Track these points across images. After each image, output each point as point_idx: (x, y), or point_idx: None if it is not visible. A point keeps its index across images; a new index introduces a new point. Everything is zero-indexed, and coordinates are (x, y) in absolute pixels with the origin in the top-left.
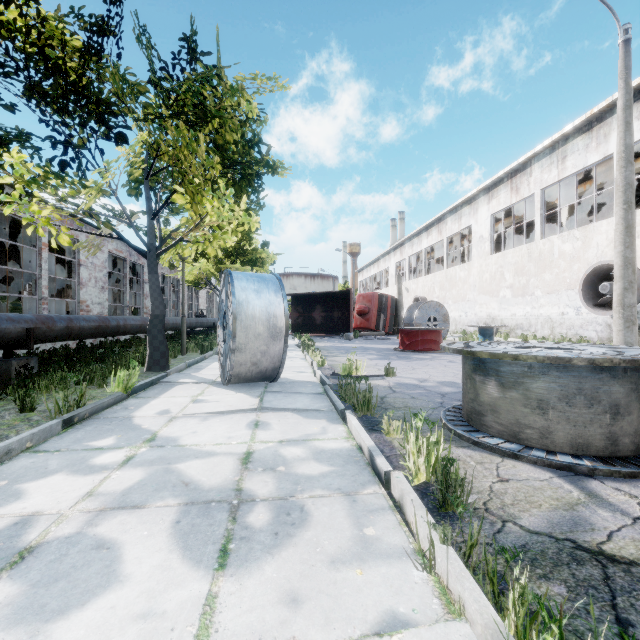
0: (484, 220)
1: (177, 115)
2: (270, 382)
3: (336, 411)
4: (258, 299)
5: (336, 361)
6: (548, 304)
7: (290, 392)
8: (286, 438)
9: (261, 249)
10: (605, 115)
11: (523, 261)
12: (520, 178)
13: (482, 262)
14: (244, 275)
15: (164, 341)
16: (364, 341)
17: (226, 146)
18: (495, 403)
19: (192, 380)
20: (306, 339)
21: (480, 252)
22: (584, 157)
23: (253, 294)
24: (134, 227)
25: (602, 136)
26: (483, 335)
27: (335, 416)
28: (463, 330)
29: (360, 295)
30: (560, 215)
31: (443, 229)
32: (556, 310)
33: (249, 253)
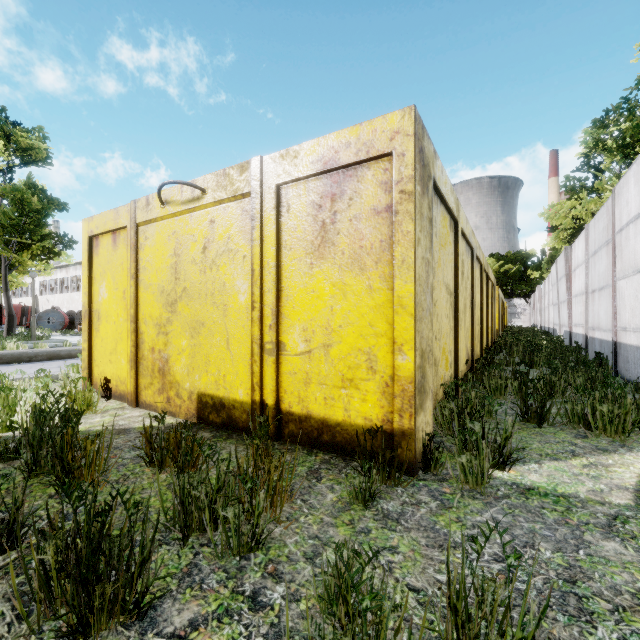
0: None
1: None
2: None
3: None
4: None
5: None
6: None
7: None
8: None
9: None
10: None
11: None
12: None
13: None
14: None
15: None
16: None
17: None
18: None
19: None
20: None
21: None
22: None
23: None
24: None
25: None
26: None
27: None
28: None
29: None
30: None
31: (69, 271)
32: None
33: None
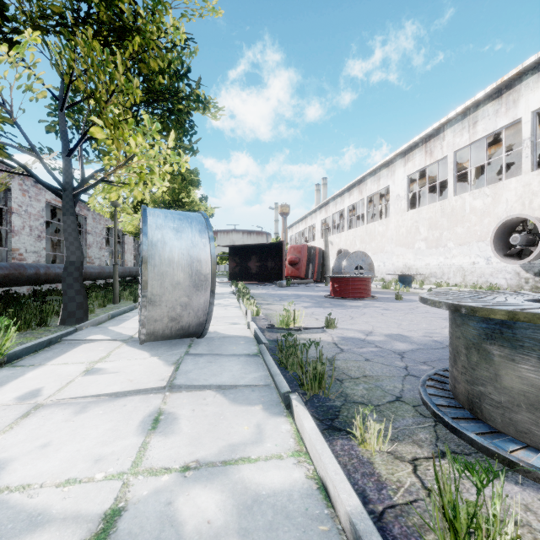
0: (401, 181)
1: (84, 22)
2: (196, 338)
3: (275, 387)
4: (177, 239)
5: (271, 309)
6: (460, 254)
7: (217, 354)
8: (195, 458)
9: (200, 202)
10: (514, 83)
11: (437, 216)
12: (434, 142)
13: (399, 218)
14: (163, 211)
15: (81, 290)
16: (296, 288)
17: (151, 76)
18: (539, 395)
19: (104, 336)
20: (242, 287)
21: (397, 209)
22: (494, 121)
23: (171, 233)
24: (42, 161)
25: (511, 102)
26: (403, 282)
27: (274, 398)
28: (382, 278)
29: (291, 247)
30: (471, 175)
31: (363, 189)
32: (467, 260)
33: (187, 205)
